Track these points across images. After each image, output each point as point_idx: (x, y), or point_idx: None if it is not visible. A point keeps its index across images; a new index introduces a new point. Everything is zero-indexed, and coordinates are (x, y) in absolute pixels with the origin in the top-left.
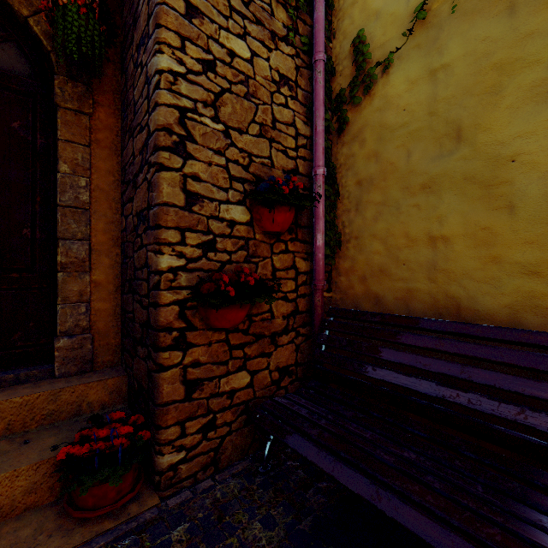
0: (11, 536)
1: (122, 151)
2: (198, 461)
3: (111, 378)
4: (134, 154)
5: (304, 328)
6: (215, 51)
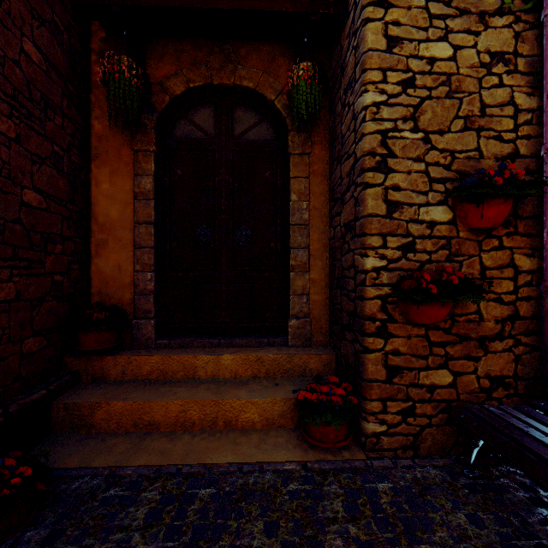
0: (274, 438)
1: (330, 176)
2: (397, 439)
3: (324, 354)
4: (342, 177)
5: (527, 337)
6: (414, 67)
